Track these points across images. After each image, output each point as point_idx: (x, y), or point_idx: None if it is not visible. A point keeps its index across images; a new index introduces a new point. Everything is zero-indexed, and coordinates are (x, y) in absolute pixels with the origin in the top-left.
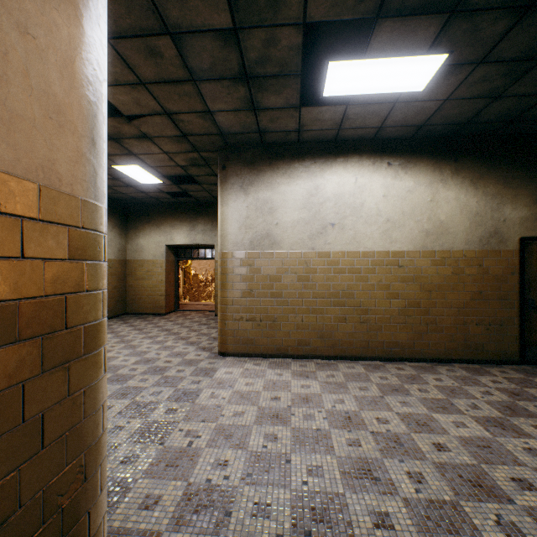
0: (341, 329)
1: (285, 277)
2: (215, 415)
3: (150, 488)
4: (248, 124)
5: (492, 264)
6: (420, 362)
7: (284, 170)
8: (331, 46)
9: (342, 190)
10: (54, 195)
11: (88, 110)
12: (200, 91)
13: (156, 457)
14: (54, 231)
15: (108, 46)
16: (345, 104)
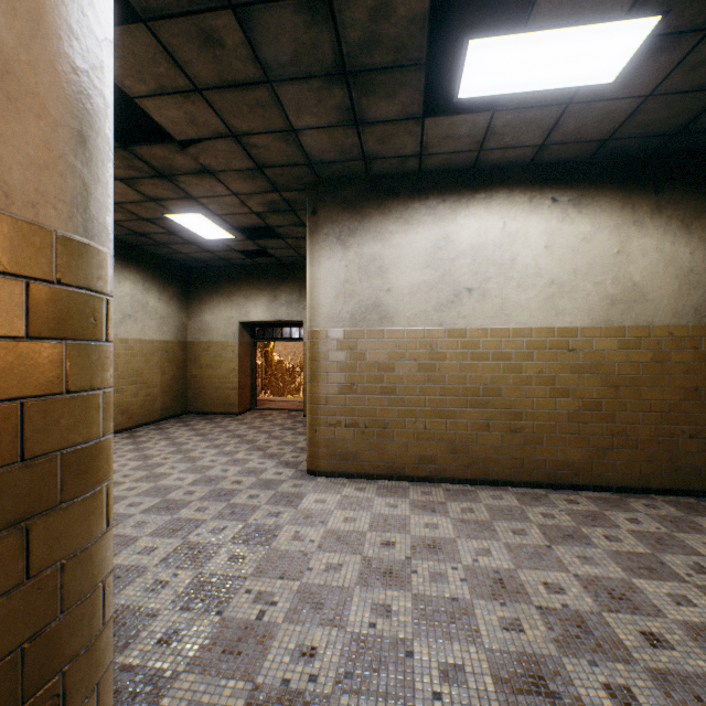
0: (481, 440)
1: (401, 365)
2: (299, 569)
3: (196, 691)
4: (348, 147)
5: None
6: (602, 491)
7: (398, 213)
8: (471, 20)
9: (484, 239)
10: None
11: (71, 81)
12: (279, 98)
13: (209, 636)
14: None
15: (146, 33)
16: (490, 110)
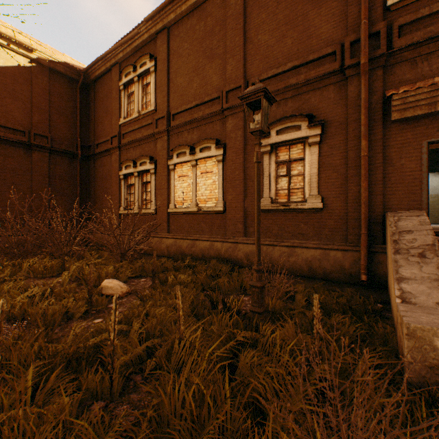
0: None
1: None
2: None
3: None
4: None
5: None
6: None
7: None
8: None
9: None
10: None
11: None
12: None
13: None
14: None
15: None
16: None
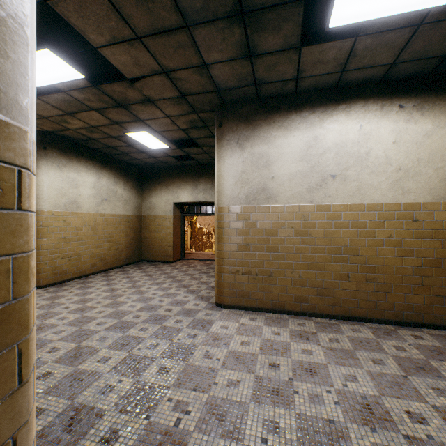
0: (342, 287)
1: (281, 231)
2: (207, 382)
3: None
4: (244, 76)
5: None
6: (441, 329)
7: (280, 123)
8: None
9: (344, 138)
10: None
11: None
12: (194, 39)
13: (138, 438)
14: None
15: None
16: (353, 36)
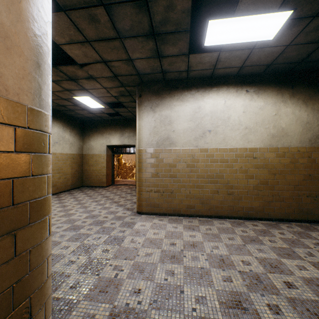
0: (215, 198)
1: (179, 164)
2: (133, 255)
3: (88, 308)
4: (155, 67)
5: (318, 156)
6: (268, 220)
7: (178, 97)
8: (209, 11)
9: (216, 108)
10: (1, 101)
11: (33, 40)
12: (124, 45)
13: (93, 285)
14: (1, 129)
15: (65, 16)
16: (218, 51)
